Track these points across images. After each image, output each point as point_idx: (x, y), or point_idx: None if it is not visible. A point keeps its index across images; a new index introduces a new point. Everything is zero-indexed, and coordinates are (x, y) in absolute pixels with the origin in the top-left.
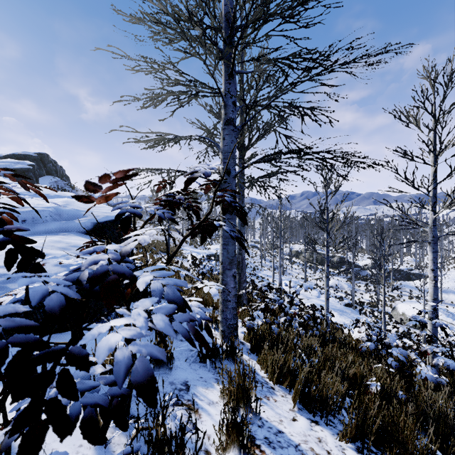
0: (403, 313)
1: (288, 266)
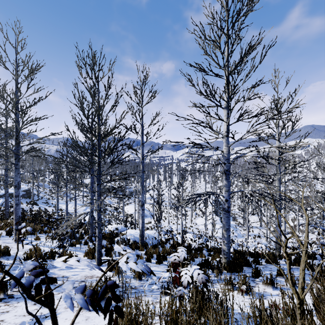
0: (124, 211)
1: (77, 194)
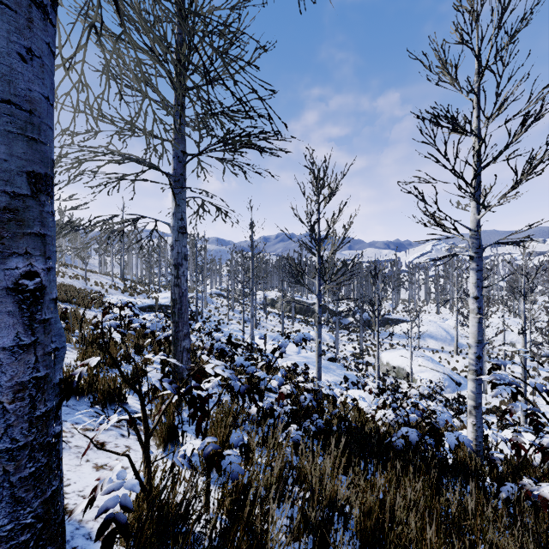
0: (387, 363)
1: (262, 317)
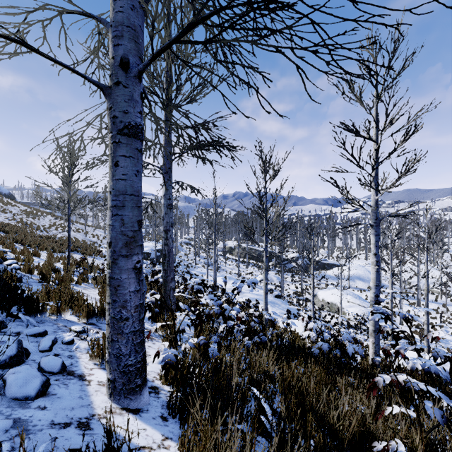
0: (323, 300)
1: (222, 262)
